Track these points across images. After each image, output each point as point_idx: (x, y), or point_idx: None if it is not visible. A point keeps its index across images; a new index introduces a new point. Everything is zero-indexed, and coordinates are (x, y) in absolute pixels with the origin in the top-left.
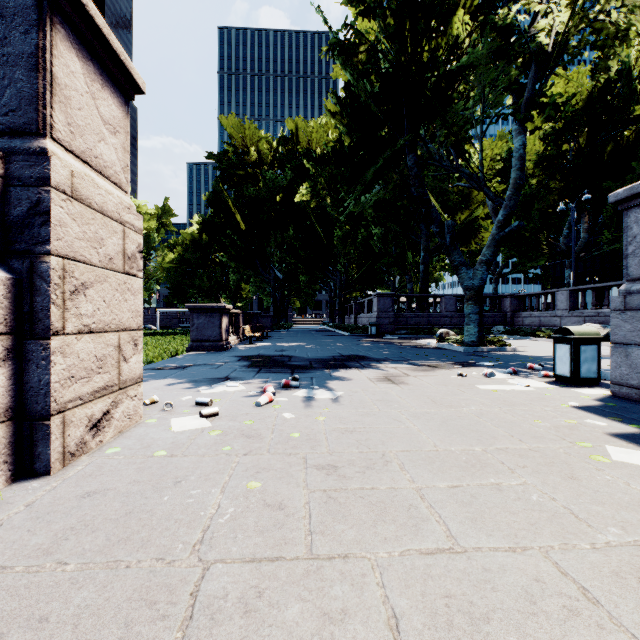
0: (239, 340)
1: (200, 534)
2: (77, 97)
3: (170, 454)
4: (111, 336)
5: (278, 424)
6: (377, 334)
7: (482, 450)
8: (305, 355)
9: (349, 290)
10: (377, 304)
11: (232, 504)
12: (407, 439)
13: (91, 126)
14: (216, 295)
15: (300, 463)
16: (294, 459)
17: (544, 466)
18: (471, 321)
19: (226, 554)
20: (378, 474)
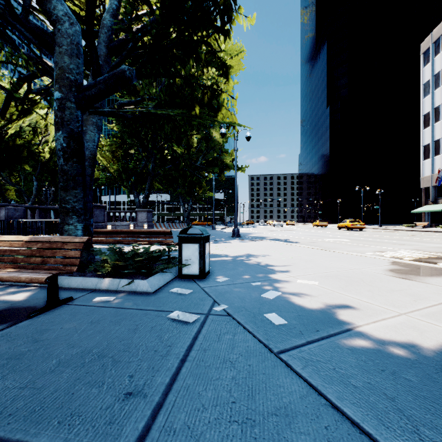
0: None
1: None
2: None
3: None
4: None
5: None
6: None
7: None
8: None
9: None
10: None
11: None
12: None
13: None
14: None
15: None
16: None
17: None
18: None
19: None
20: None
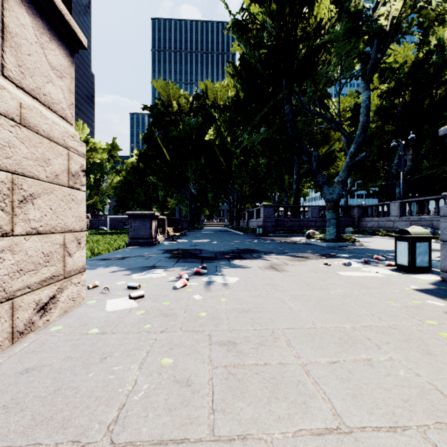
0: (165, 238)
1: (115, 413)
2: (27, 45)
3: (101, 331)
4: (57, 236)
5: (189, 304)
6: (263, 233)
7: (351, 327)
8: (212, 249)
9: (243, 202)
10: (263, 212)
11: (147, 380)
12: (291, 318)
13: (40, 70)
14: (149, 206)
15: (206, 340)
16: (201, 336)
17: (403, 342)
18: (331, 224)
19: (136, 435)
20: (269, 350)
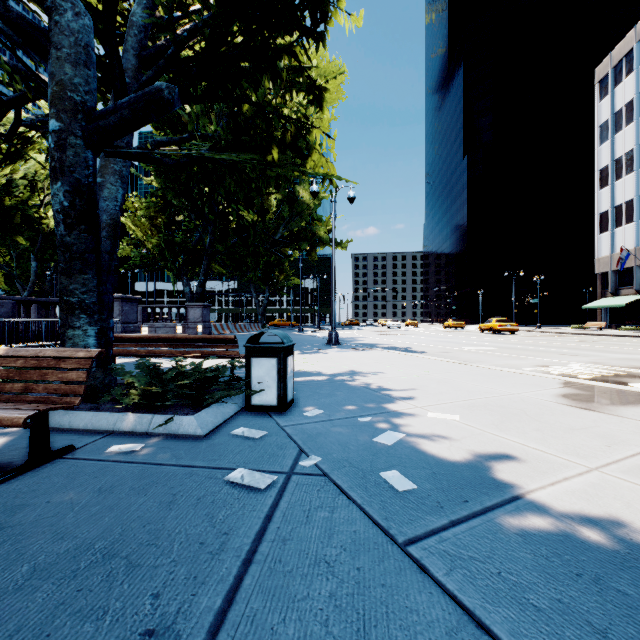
0: None
1: None
2: None
3: None
4: None
5: None
6: None
7: None
8: None
9: None
10: None
11: None
12: None
13: None
14: None
15: None
16: None
17: None
18: None
19: None
20: None
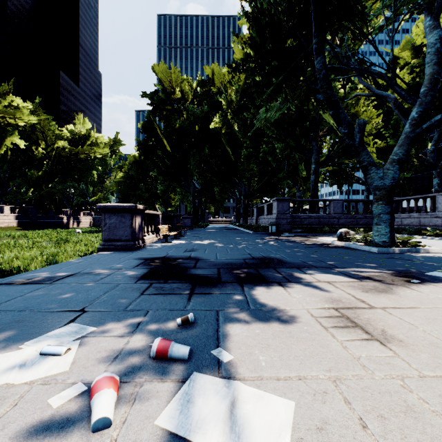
0: (158, 238)
1: None
2: None
3: None
4: None
5: None
6: (276, 232)
7: None
8: (214, 257)
9: (251, 197)
10: (276, 207)
11: None
12: None
13: None
14: (152, 202)
15: None
16: None
17: None
18: (382, 221)
19: None
20: None
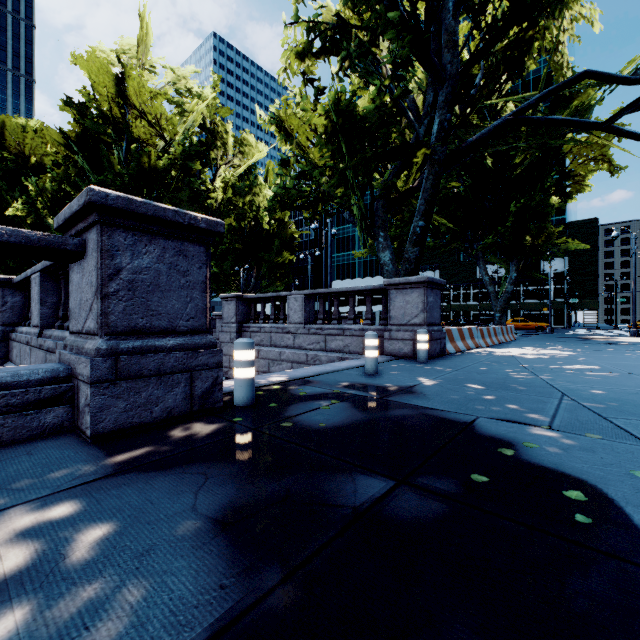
0: None
1: None
2: None
3: None
4: None
5: None
6: None
7: None
8: None
9: None
10: None
11: None
12: None
13: None
14: None
15: None
16: None
17: None
18: None
19: None
20: None
